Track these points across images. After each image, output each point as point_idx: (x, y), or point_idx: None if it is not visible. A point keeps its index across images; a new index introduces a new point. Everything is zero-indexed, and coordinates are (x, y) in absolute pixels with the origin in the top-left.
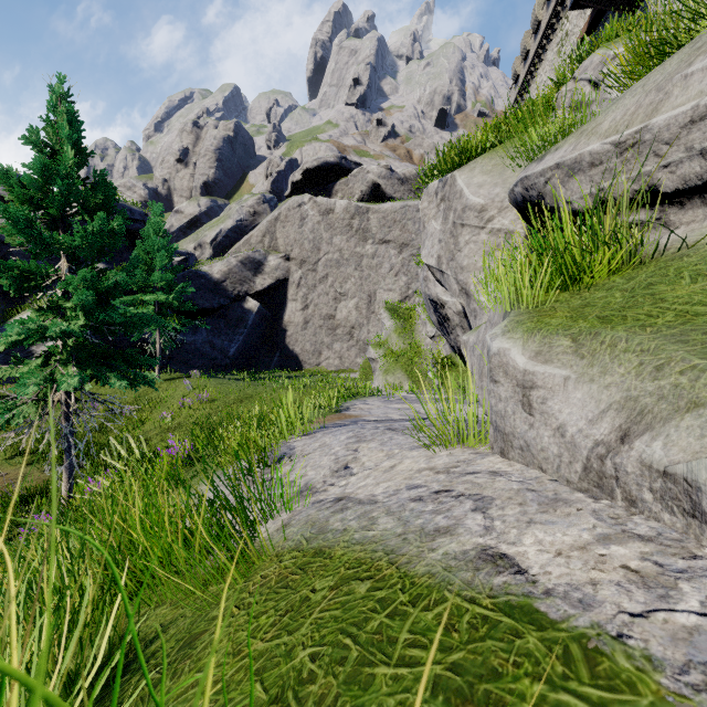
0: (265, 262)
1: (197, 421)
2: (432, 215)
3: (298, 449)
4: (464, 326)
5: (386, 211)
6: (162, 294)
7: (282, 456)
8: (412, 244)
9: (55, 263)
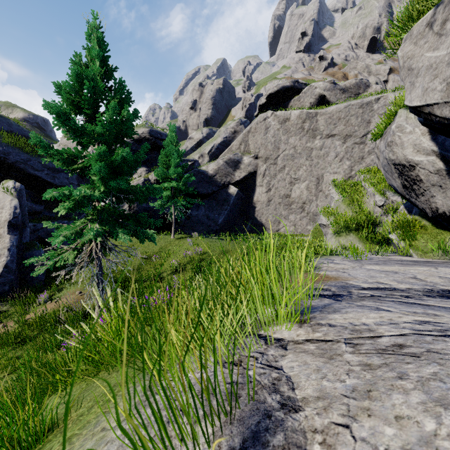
0: (241, 161)
1: (193, 267)
2: (425, 50)
3: (309, 418)
4: (444, 185)
5: (331, 112)
6: (175, 182)
7: (260, 431)
8: (355, 135)
9: None
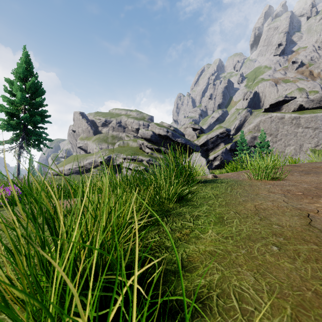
0: (257, 136)
1: None
2: None
3: None
4: None
5: (307, 117)
6: (247, 151)
7: None
8: (320, 128)
9: (214, 144)
